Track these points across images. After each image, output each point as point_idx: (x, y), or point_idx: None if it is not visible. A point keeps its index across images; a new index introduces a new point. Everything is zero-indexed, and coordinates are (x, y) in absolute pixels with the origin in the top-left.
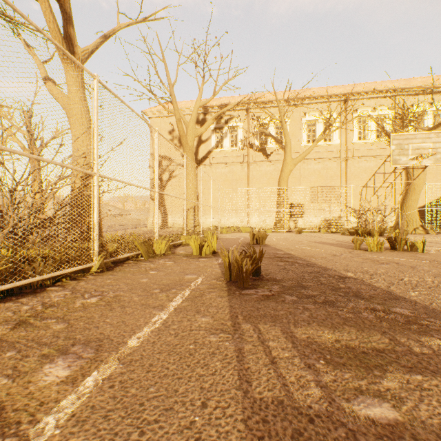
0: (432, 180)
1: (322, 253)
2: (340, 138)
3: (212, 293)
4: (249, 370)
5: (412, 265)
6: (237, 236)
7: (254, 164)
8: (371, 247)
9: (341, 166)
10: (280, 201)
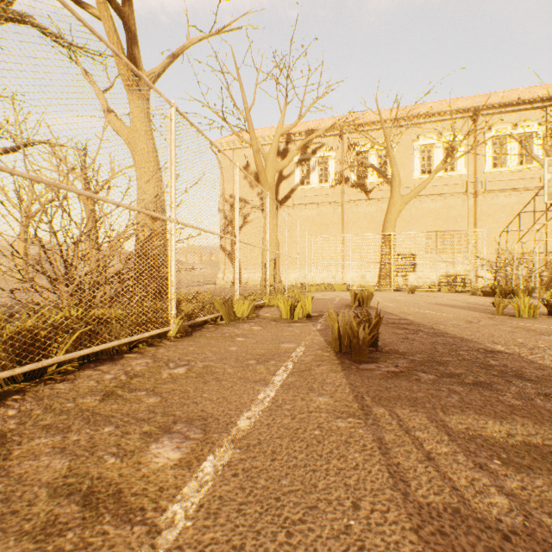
0: None
1: (452, 319)
2: (466, 167)
3: (321, 366)
4: (401, 466)
5: None
6: (330, 295)
7: (350, 204)
8: (519, 312)
9: (468, 204)
10: (386, 251)
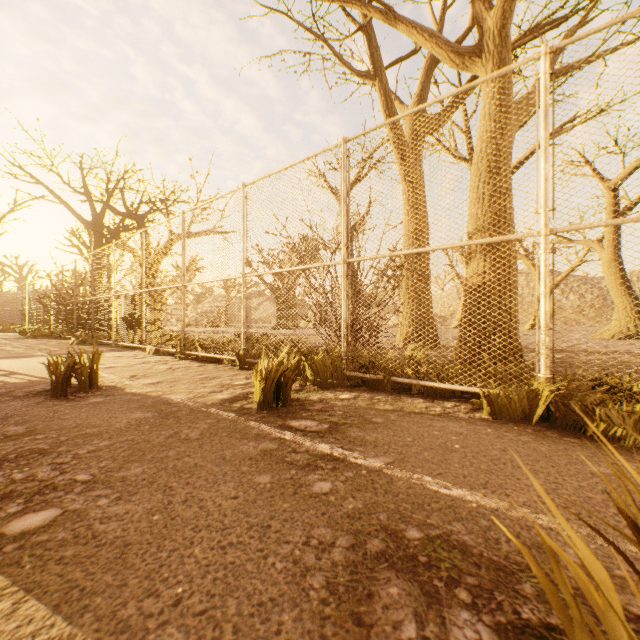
0: None
1: None
2: None
3: None
4: (26, 375)
5: None
6: None
7: None
8: None
9: None
10: None
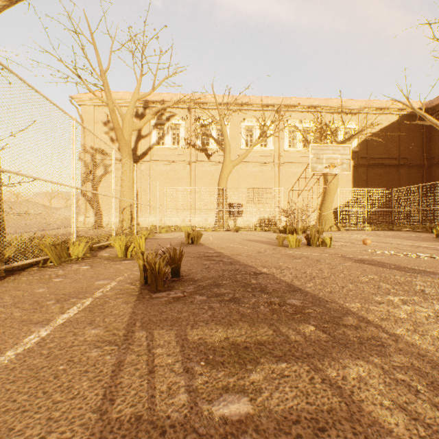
0: (344, 186)
1: (249, 251)
2: (274, 145)
3: (119, 299)
4: (120, 385)
5: (318, 259)
6: (176, 235)
7: (196, 163)
8: (291, 244)
9: (275, 170)
10: (220, 201)
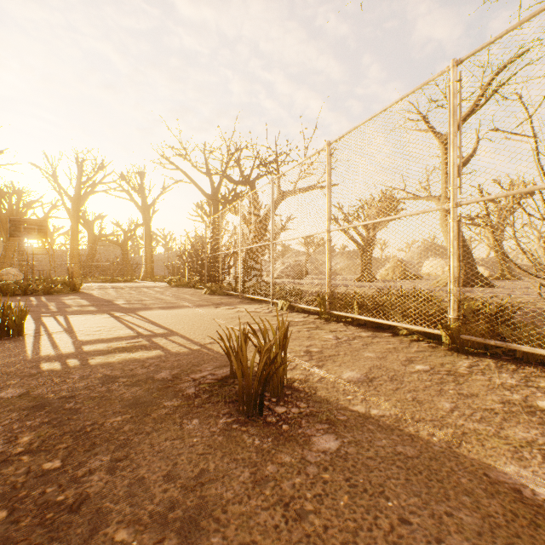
0: None
1: None
2: None
3: None
4: (183, 338)
5: None
6: None
7: None
8: None
9: None
10: None
